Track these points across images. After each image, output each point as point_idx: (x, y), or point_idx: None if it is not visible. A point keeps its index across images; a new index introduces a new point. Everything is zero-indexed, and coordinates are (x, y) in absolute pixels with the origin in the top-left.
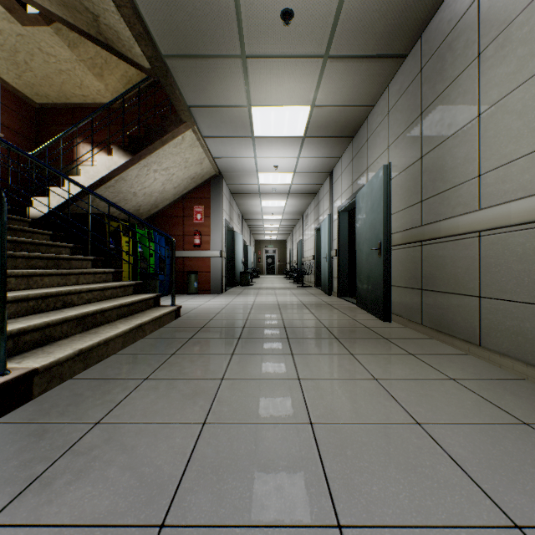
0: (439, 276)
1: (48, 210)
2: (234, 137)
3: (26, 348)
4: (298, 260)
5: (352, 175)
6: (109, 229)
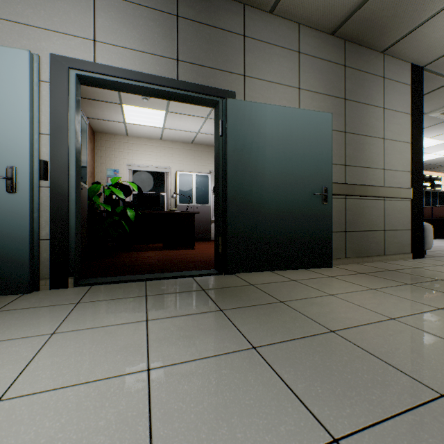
0: (361, 221)
1: None
2: None
3: None
4: None
5: (178, 45)
6: None
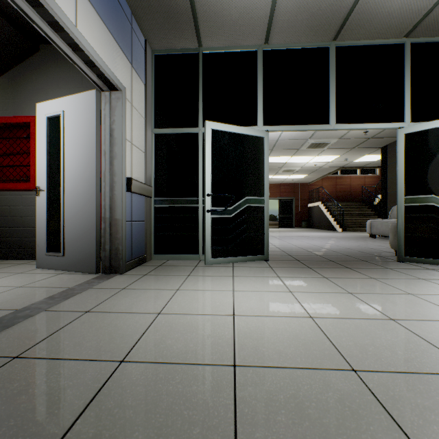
0: None
1: (377, 202)
2: None
3: (348, 228)
4: None
5: None
6: None
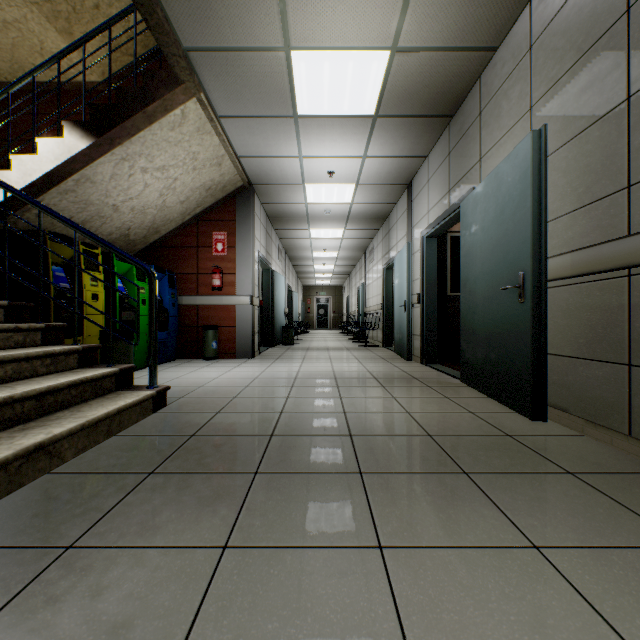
0: None
1: None
2: (266, 117)
3: None
4: (358, 310)
5: (448, 178)
6: (39, 253)
